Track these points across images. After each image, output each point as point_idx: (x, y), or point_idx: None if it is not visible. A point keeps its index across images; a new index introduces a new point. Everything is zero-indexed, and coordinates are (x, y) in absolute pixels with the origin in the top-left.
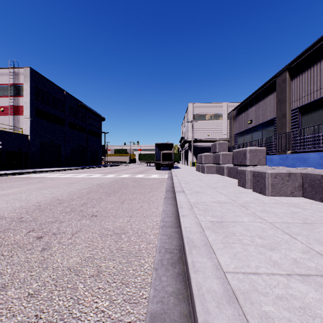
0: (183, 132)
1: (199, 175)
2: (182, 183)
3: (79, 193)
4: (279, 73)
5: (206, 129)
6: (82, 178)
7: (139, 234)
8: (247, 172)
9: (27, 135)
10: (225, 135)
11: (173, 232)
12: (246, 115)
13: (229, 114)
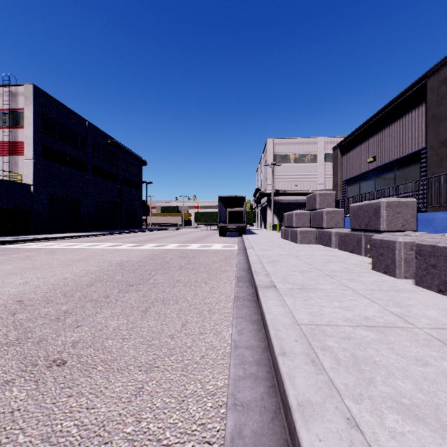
0: (259, 181)
1: (290, 247)
2: (267, 264)
3: (75, 282)
4: (433, 70)
5: (293, 177)
6: (100, 251)
7: None
8: (397, 246)
9: (28, 184)
10: (321, 185)
11: None
12: (363, 149)
13: (334, 149)
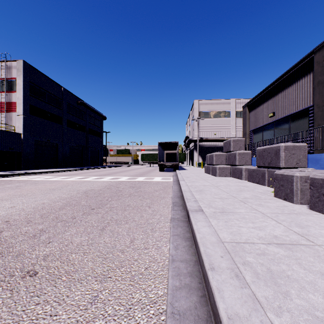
0: (188, 131)
1: (211, 179)
2: (195, 193)
3: (51, 206)
4: (319, 47)
5: (213, 128)
6: (71, 182)
7: None
8: (295, 179)
9: (19, 133)
10: (233, 134)
11: None
12: (265, 107)
13: (243, 107)
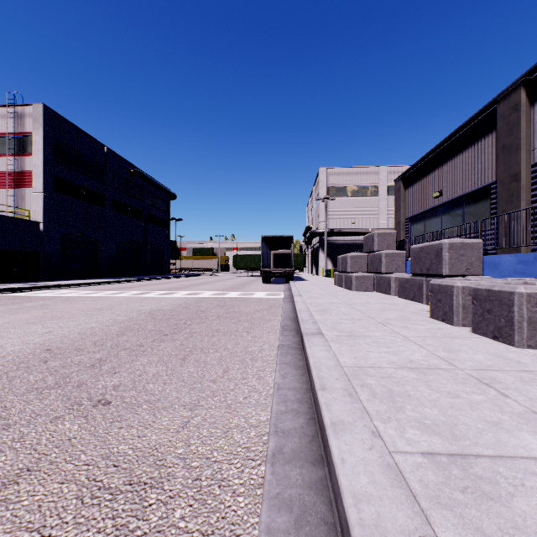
0: (310, 218)
1: (343, 294)
2: (315, 312)
3: (104, 332)
4: (503, 94)
5: (350, 213)
6: (125, 300)
7: (202, 488)
8: (455, 291)
9: (37, 221)
10: (383, 223)
11: (308, 488)
12: (429, 182)
13: (396, 182)
